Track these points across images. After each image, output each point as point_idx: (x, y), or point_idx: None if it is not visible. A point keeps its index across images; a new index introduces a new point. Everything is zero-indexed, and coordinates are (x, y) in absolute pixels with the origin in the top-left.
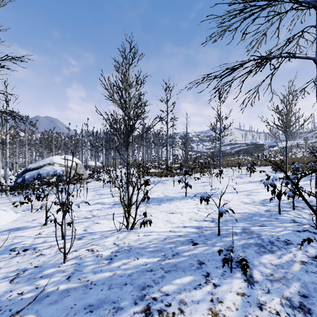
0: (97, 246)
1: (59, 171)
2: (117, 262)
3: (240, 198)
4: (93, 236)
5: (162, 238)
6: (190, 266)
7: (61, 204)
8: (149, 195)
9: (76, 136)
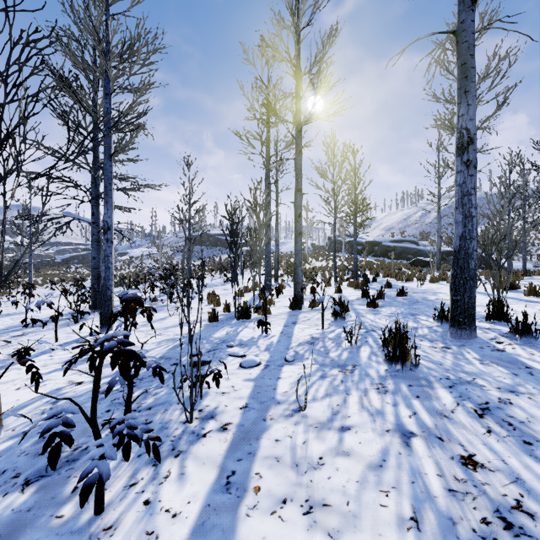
0: None
1: None
2: None
3: (51, 310)
4: None
5: None
6: (8, 332)
7: None
8: None
9: None
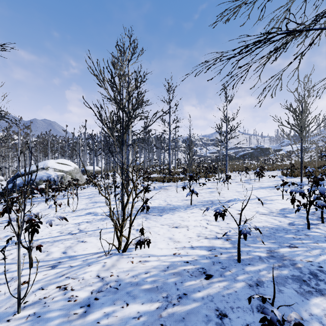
0: (74, 280)
1: (53, 176)
2: (96, 311)
3: (254, 207)
4: (73, 261)
5: (164, 267)
6: (206, 321)
7: (27, 221)
8: (150, 204)
9: (73, 140)
